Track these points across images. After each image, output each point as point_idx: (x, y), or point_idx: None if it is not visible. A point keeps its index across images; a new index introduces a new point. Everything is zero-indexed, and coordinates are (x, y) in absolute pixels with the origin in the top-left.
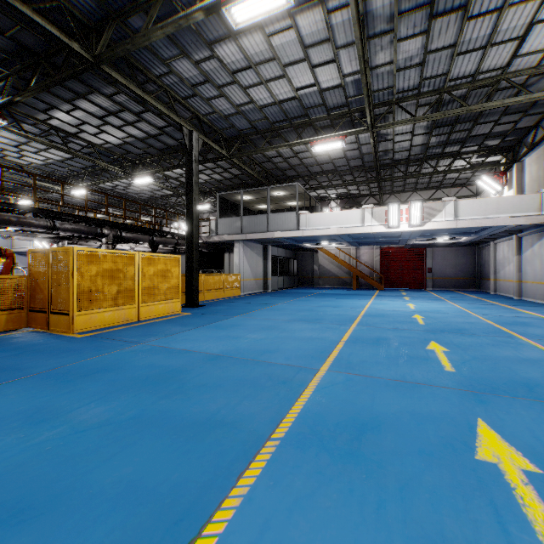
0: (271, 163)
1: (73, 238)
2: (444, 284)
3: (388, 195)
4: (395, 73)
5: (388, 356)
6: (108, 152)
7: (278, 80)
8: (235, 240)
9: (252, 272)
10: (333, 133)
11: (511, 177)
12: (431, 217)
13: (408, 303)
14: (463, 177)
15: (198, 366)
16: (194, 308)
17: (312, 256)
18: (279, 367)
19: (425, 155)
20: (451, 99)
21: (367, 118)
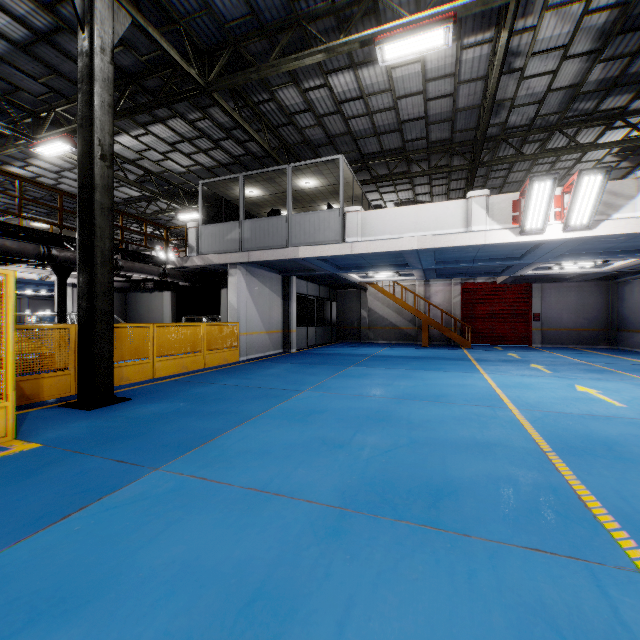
0: (294, 129)
1: None
2: (559, 338)
3: None
4: None
5: None
6: None
7: None
8: (229, 262)
9: (262, 320)
10: (426, 13)
11: None
12: (610, 210)
13: (568, 382)
14: None
15: None
16: (83, 415)
17: (358, 296)
18: None
19: (563, 115)
20: None
21: None
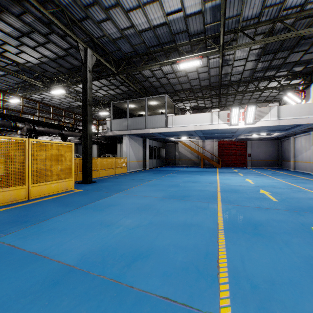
0: (148, 82)
1: (2, 131)
2: (258, 164)
3: (222, 108)
4: (244, 0)
5: (294, 264)
6: (30, 70)
7: (152, 4)
8: (123, 134)
9: (135, 156)
10: (193, 54)
11: (307, 93)
12: (260, 117)
13: (245, 178)
14: (272, 95)
15: (18, 312)
16: (87, 185)
17: (174, 146)
18: (152, 311)
19: (251, 77)
20: (280, 29)
21: (220, 39)
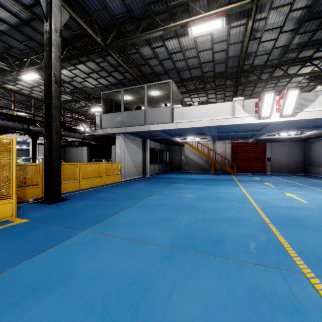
0: (148, 67)
1: None
2: (279, 170)
3: None
4: None
5: None
6: None
7: None
8: (116, 132)
9: (132, 161)
10: (212, 12)
11: None
12: (302, 107)
13: (282, 191)
14: None
15: None
16: (47, 206)
17: (180, 149)
18: None
19: (281, 60)
20: None
21: None
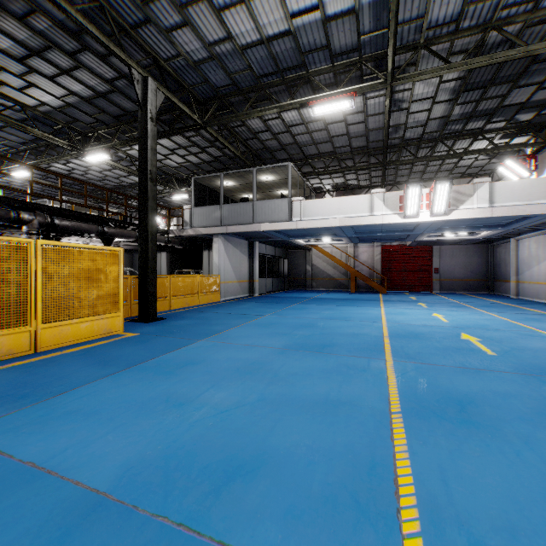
0: (258, 141)
1: None
2: (452, 286)
3: (389, 187)
4: None
5: None
6: (47, 118)
7: None
8: (213, 233)
9: (234, 273)
10: (339, 90)
11: (541, 160)
12: (459, 203)
13: (431, 311)
14: (477, 164)
15: None
16: (147, 324)
17: (304, 255)
18: None
19: (442, 132)
20: (495, 44)
21: (388, 61)
